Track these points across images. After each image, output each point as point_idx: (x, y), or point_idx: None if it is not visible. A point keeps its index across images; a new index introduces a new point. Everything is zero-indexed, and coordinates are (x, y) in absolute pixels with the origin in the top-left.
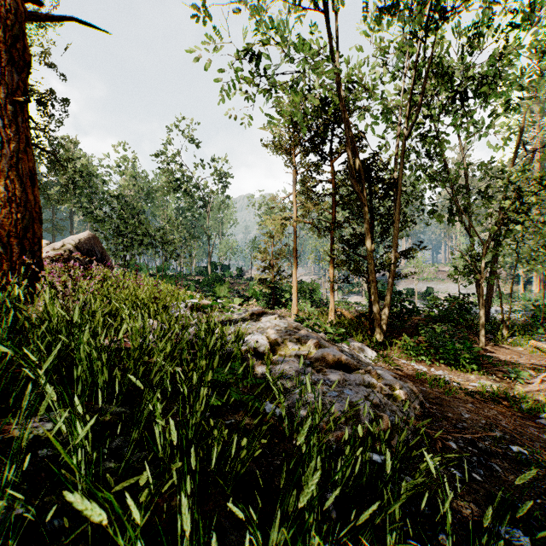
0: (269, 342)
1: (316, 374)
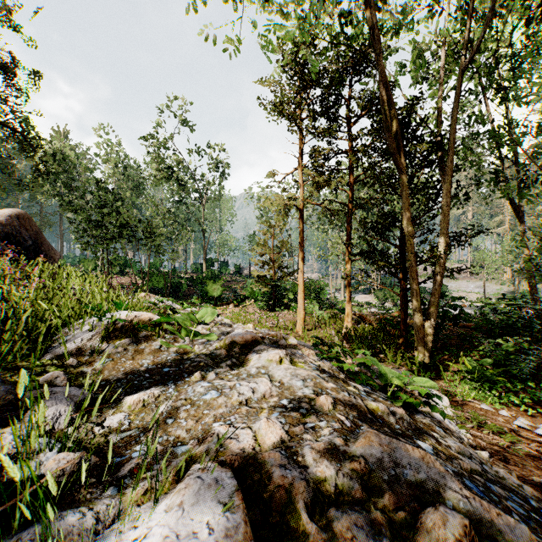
0: None
1: None
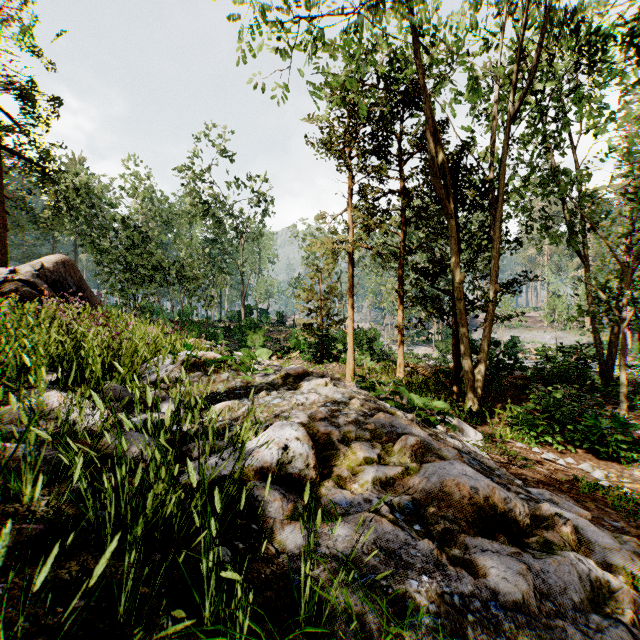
0: (313, 446)
1: (451, 568)
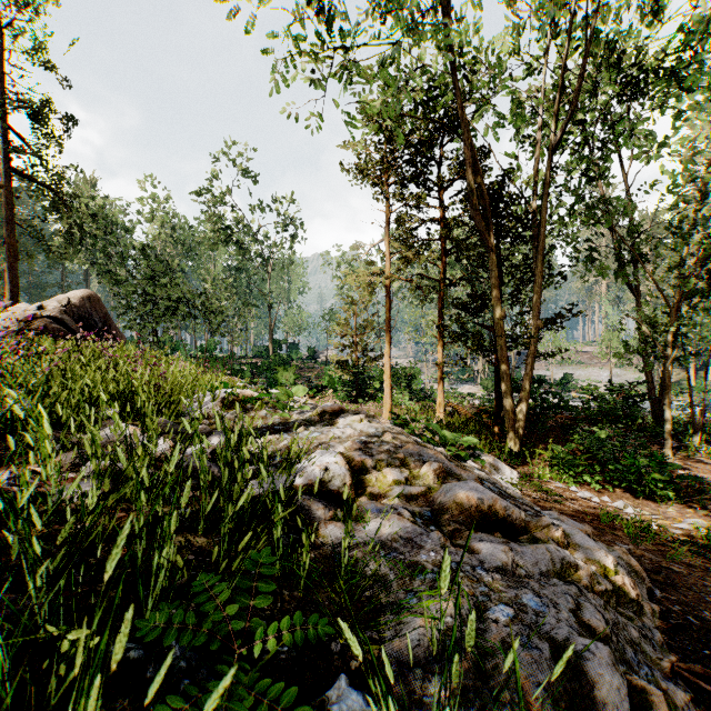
0: (349, 469)
1: (453, 548)
